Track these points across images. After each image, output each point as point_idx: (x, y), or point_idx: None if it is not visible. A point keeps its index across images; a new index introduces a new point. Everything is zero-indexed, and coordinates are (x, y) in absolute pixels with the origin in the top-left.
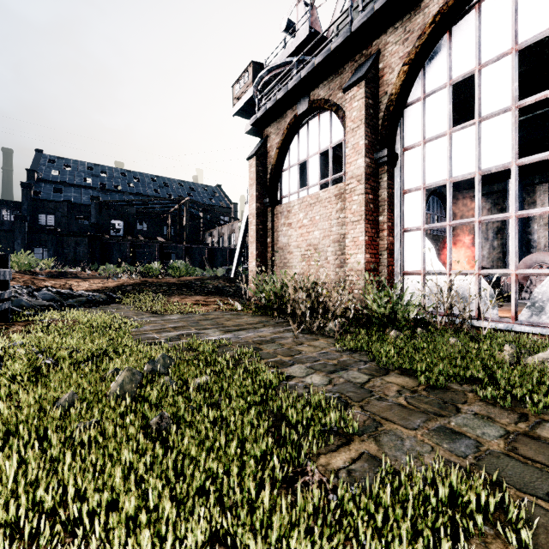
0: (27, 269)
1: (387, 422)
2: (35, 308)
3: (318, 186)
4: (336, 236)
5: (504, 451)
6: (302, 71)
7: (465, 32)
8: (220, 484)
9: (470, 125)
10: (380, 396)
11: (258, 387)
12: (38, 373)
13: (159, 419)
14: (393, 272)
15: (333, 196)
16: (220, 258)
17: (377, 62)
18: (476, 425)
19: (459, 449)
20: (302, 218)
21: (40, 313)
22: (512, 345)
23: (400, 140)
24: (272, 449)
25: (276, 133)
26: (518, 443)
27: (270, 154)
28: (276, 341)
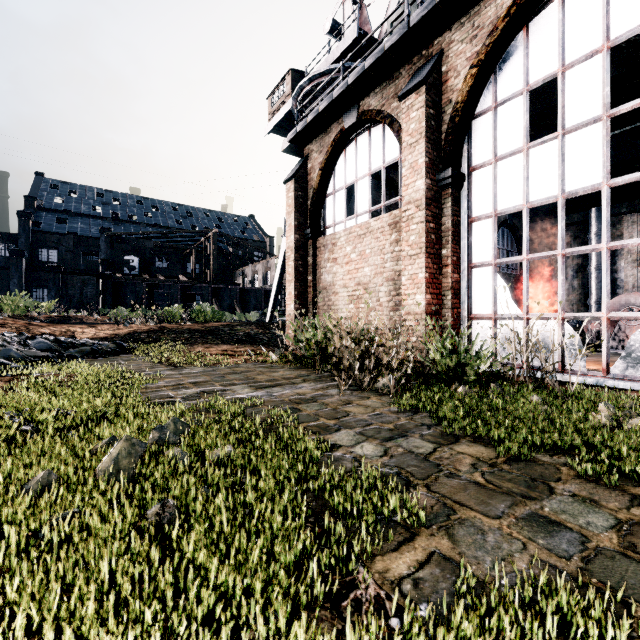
0: (23, 313)
1: (461, 508)
2: (27, 359)
3: (369, 214)
4: (390, 273)
5: (620, 549)
6: (349, 76)
7: (545, 27)
8: (239, 604)
9: (552, 139)
10: (450, 472)
11: (295, 460)
12: (12, 443)
13: (161, 508)
14: (458, 316)
15: (386, 225)
16: (253, 301)
17: (440, 64)
18: (577, 511)
19: (559, 547)
20: (349, 252)
21: (33, 366)
22: (608, 404)
23: (467, 158)
24: (311, 548)
25: (319, 151)
26: (636, 536)
27: (312, 177)
28: (318, 400)
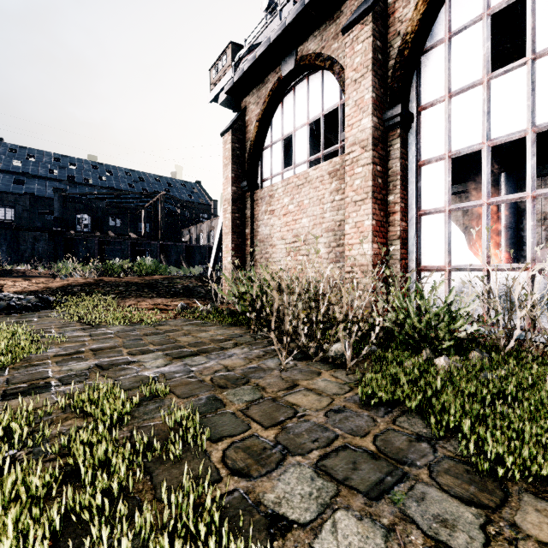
0: None
1: None
2: None
3: (307, 164)
4: (330, 223)
5: None
6: (288, 16)
7: None
8: None
9: (519, 66)
10: None
11: None
12: None
13: None
14: (406, 267)
15: (326, 173)
16: (198, 256)
17: None
18: None
19: None
20: (287, 203)
21: None
22: None
23: (415, 96)
24: None
25: (256, 102)
26: None
27: (249, 129)
28: (251, 380)
